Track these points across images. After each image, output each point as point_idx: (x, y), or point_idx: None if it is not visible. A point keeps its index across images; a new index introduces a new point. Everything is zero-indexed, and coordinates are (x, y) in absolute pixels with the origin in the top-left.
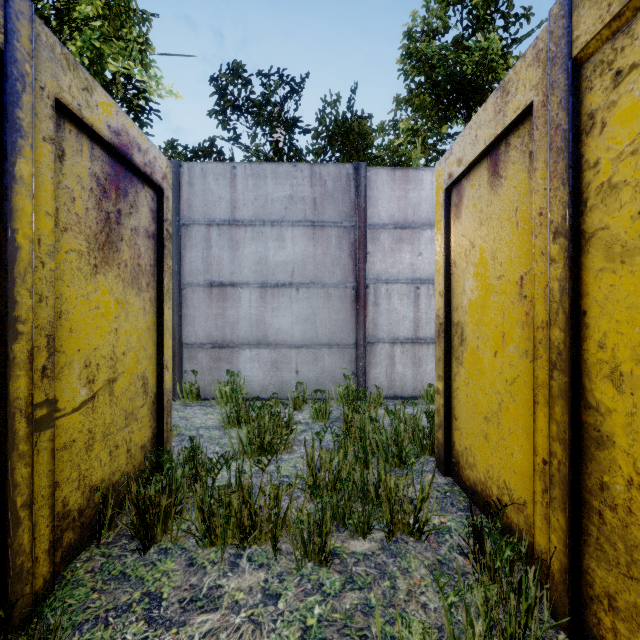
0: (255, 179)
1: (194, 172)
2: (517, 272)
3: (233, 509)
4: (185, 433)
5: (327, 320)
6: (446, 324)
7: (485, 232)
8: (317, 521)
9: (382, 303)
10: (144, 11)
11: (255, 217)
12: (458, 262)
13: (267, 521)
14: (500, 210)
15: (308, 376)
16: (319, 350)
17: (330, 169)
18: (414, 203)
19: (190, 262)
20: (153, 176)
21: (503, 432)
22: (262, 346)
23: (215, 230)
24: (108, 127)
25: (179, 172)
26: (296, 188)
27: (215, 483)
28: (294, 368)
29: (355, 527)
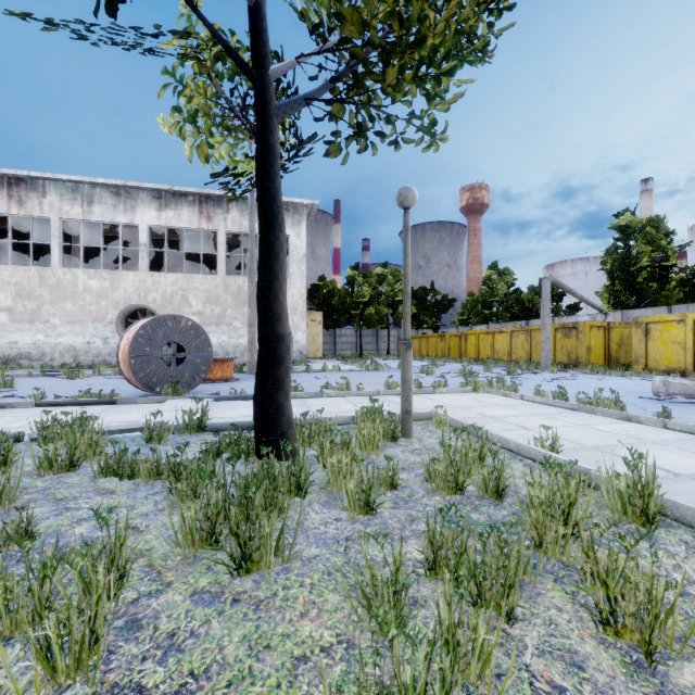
0: (694, 308)
1: (675, 308)
2: None
3: None
4: None
5: None
6: None
7: None
8: None
9: None
10: (665, 246)
11: None
12: None
13: None
14: None
15: None
16: None
17: None
18: None
19: None
20: None
21: None
22: None
23: None
24: None
25: (671, 308)
26: None
27: None
28: None
29: None
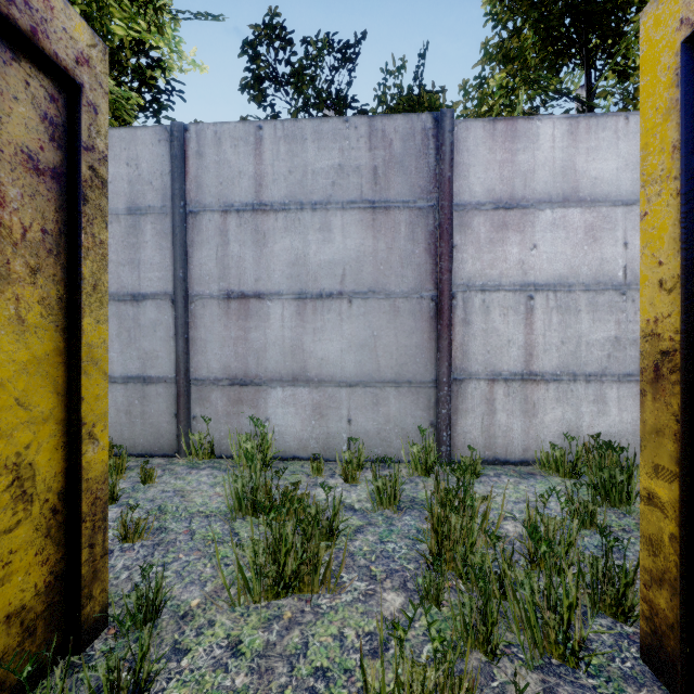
0: (289, 143)
1: (204, 137)
2: None
3: None
4: (169, 526)
5: (393, 346)
6: (687, 353)
7: None
8: None
9: (475, 321)
10: None
11: (289, 198)
12: None
13: None
14: None
15: (365, 427)
16: (381, 390)
17: (398, 123)
18: (525, 170)
19: (200, 265)
20: (42, 41)
21: None
22: (299, 383)
23: (233, 218)
24: None
25: (184, 138)
26: (348, 153)
27: None
28: (345, 415)
29: None
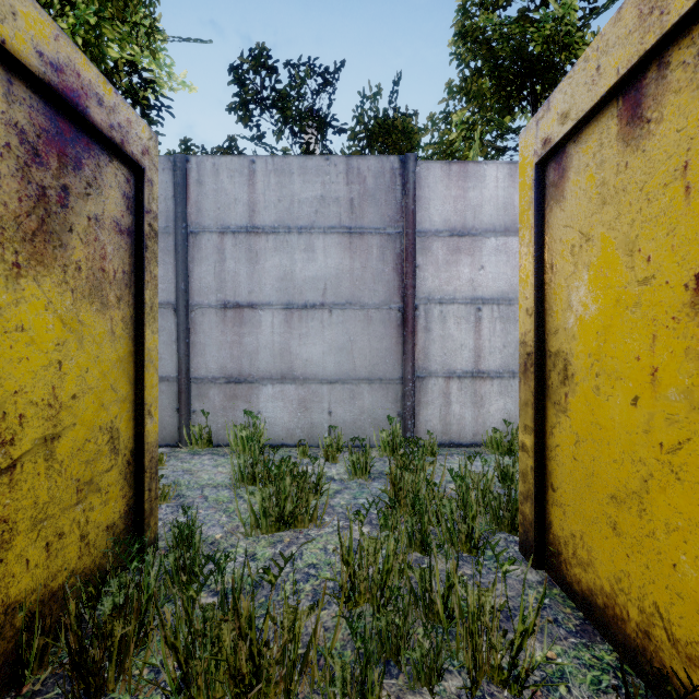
0: (278, 176)
1: (204, 168)
2: (686, 269)
3: (224, 646)
4: (186, 494)
5: (367, 349)
6: (538, 354)
7: (613, 214)
8: (357, 679)
9: (435, 328)
10: None
11: (278, 223)
12: (558, 265)
13: (278, 664)
14: (646, 174)
15: (343, 418)
16: (357, 386)
17: (371, 163)
18: (474, 204)
19: (199, 278)
20: (126, 146)
21: (653, 526)
22: (287, 381)
23: (230, 239)
24: (38, 54)
25: (186, 168)
26: (329, 186)
27: (200, 598)
28: (326, 408)
29: (416, 672)
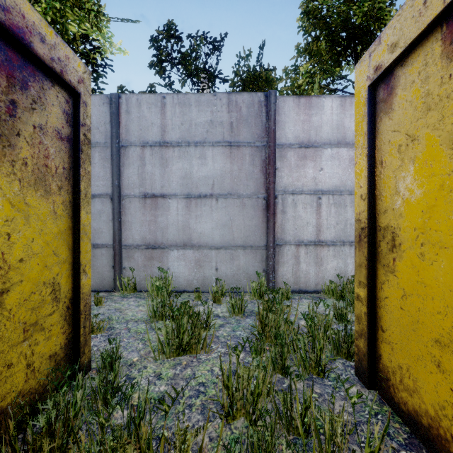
0: (181, 107)
1: (131, 102)
2: None
3: None
4: (115, 326)
5: (242, 225)
6: (370, 228)
7: (437, 117)
8: None
9: (289, 211)
10: None
11: (181, 139)
12: (387, 161)
13: None
14: None
15: (226, 273)
16: (235, 251)
17: (244, 97)
18: (316, 125)
19: (128, 177)
20: (64, 75)
21: None
22: (187, 247)
23: (148, 150)
24: None
25: (118, 102)
26: (216, 114)
27: (111, 420)
28: (214, 266)
29: None
